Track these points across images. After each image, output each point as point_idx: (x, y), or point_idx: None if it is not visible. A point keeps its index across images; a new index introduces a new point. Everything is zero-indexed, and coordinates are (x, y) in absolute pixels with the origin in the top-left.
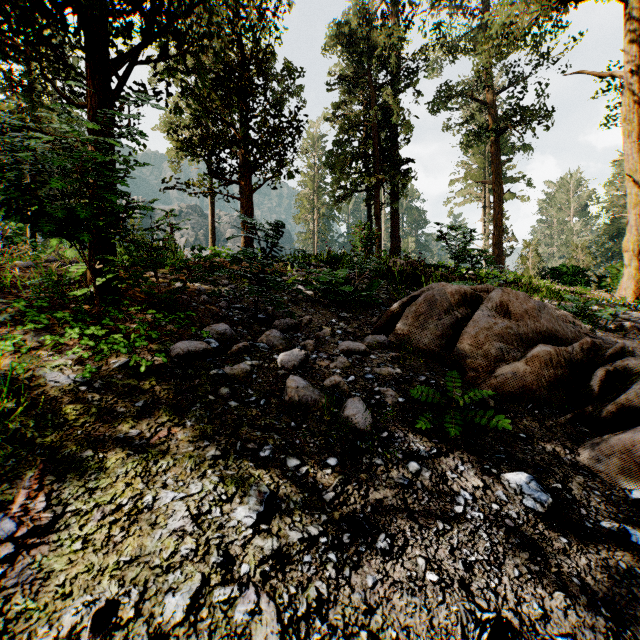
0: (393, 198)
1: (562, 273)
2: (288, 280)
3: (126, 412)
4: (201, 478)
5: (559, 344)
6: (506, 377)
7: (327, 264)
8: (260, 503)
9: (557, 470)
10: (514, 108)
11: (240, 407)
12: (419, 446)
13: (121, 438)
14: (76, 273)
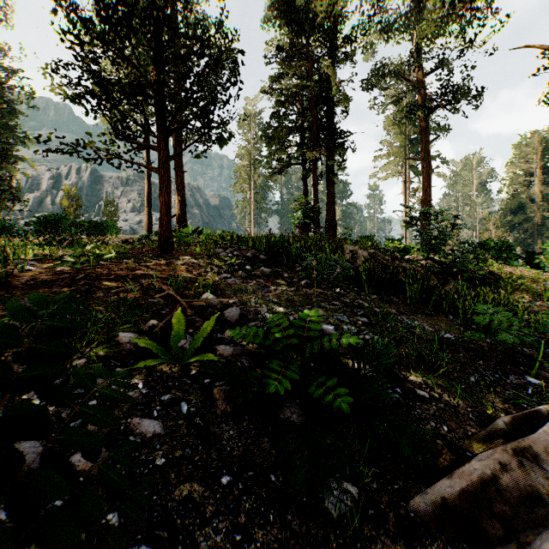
0: (329, 171)
1: (489, 247)
2: (200, 332)
3: None
4: None
5: None
6: None
7: (268, 256)
8: None
9: None
10: (447, 86)
11: None
12: None
13: None
14: None
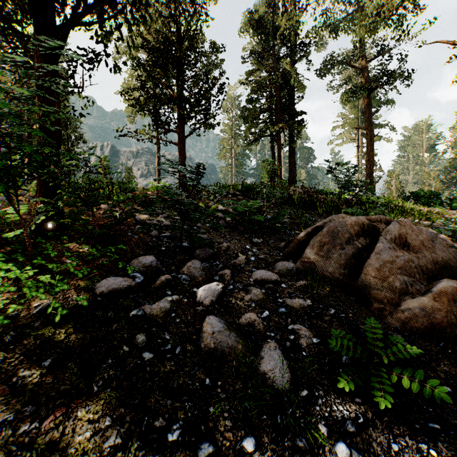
0: (290, 141)
1: (420, 196)
2: (210, 209)
3: (28, 376)
4: None
5: (453, 272)
6: (414, 312)
7: (242, 193)
8: None
9: None
10: (383, 71)
11: (153, 360)
12: (342, 410)
13: (10, 421)
14: (16, 214)
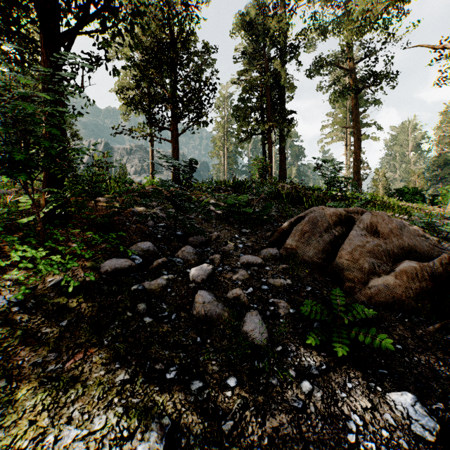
0: (281, 139)
1: (404, 193)
2: (202, 202)
3: (50, 333)
4: (106, 409)
5: (418, 257)
6: (379, 289)
7: (233, 188)
8: (160, 439)
9: (435, 385)
10: (369, 73)
11: (153, 323)
12: (309, 361)
13: (39, 363)
14: (27, 203)
